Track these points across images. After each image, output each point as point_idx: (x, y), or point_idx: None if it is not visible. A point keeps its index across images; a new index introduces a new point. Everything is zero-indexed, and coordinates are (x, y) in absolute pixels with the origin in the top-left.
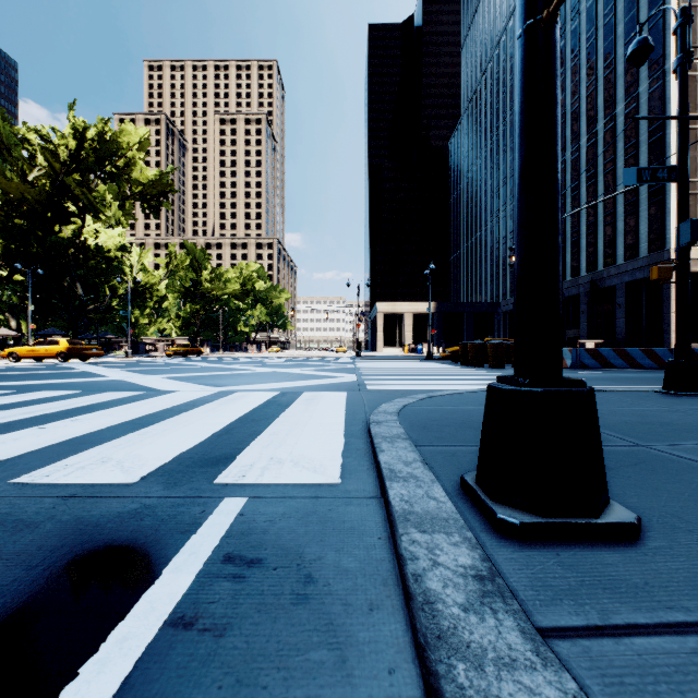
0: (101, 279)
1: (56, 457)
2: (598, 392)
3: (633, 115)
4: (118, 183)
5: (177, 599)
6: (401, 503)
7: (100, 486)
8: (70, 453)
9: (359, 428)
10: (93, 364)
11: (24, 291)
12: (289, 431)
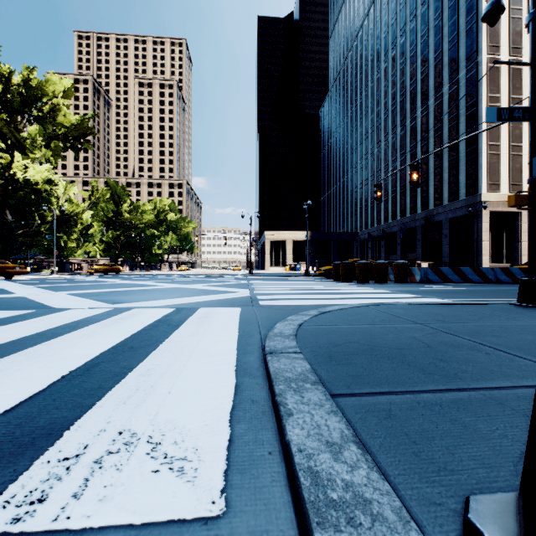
0: (31, 208)
1: None
2: (464, 305)
3: (455, 94)
4: (42, 124)
5: None
6: None
7: None
8: None
9: (253, 357)
10: (14, 281)
11: None
12: (167, 367)
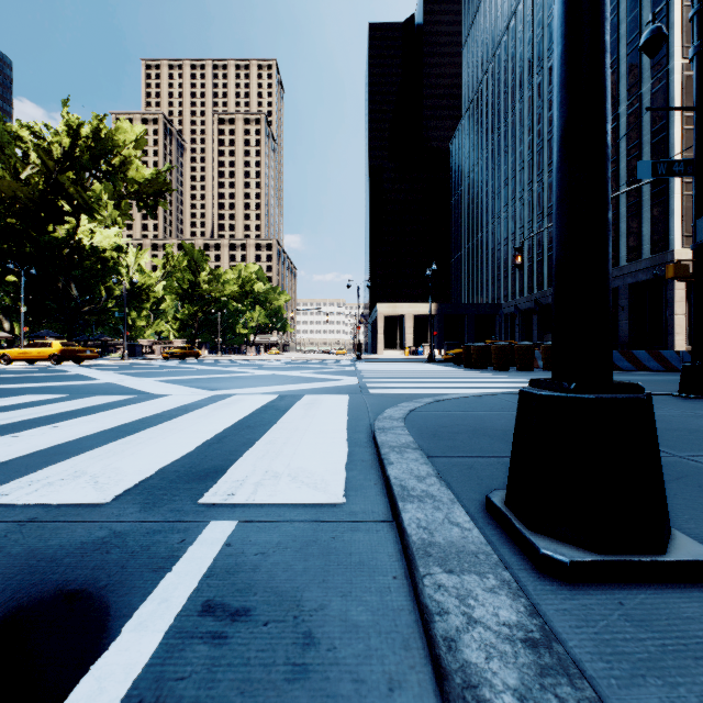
0: (97, 280)
1: (23, 471)
2: None
3: (636, 115)
4: (113, 182)
5: (134, 673)
6: (419, 531)
7: (66, 508)
8: (40, 465)
9: (363, 435)
10: (86, 367)
11: (17, 292)
12: (287, 439)
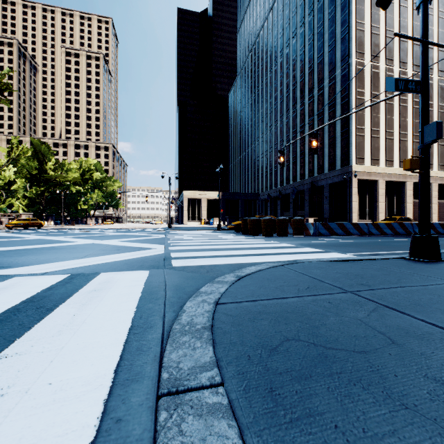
0: None
1: None
2: (367, 260)
3: (333, 87)
4: None
5: None
6: None
7: None
8: None
9: (138, 397)
10: None
11: None
12: None
